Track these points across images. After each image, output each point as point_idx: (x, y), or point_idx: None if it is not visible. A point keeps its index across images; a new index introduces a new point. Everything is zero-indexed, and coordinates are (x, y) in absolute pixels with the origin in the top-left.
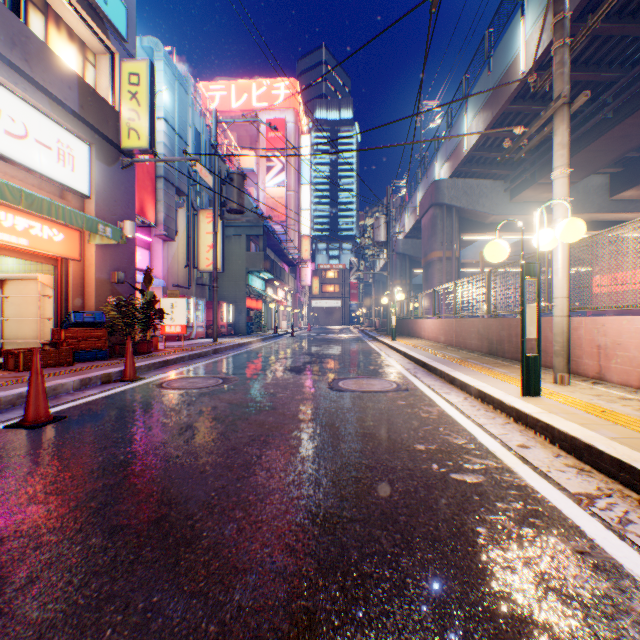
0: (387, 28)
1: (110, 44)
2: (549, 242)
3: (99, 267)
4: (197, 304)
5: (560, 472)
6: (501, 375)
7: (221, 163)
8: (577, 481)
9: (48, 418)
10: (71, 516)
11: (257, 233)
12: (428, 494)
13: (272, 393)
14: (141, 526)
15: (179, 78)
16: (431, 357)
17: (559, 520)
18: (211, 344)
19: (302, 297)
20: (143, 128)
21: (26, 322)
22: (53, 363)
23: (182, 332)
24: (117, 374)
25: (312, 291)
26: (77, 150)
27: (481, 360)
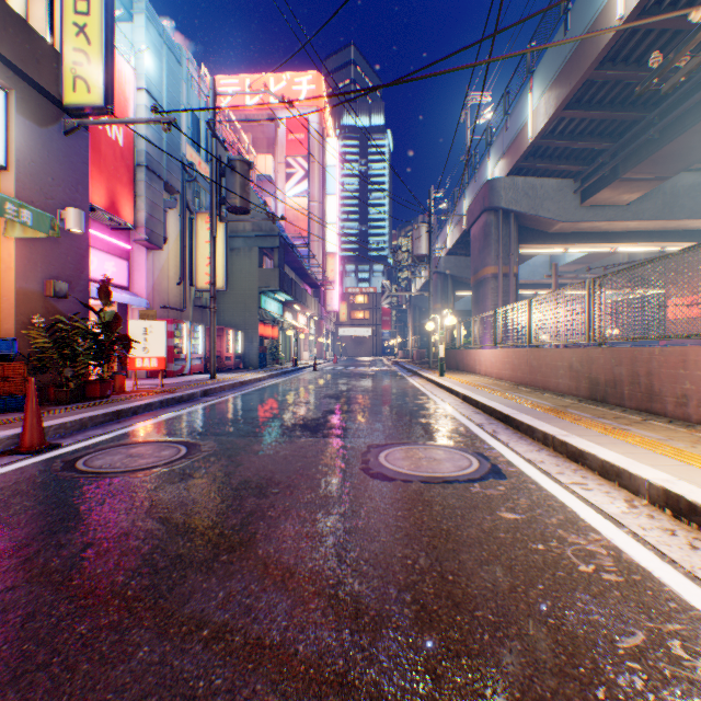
0: None
1: None
2: None
3: (21, 272)
4: (193, 330)
5: None
6: (665, 447)
7: None
8: None
9: None
10: None
11: (271, 245)
12: None
13: (259, 485)
14: None
15: (168, 42)
16: (510, 405)
17: None
18: (204, 382)
19: (327, 324)
20: (94, 76)
21: None
22: None
23: (159, 367)
24: (9, 441)
25: (339, 318)
26: None
27: (589, 411)
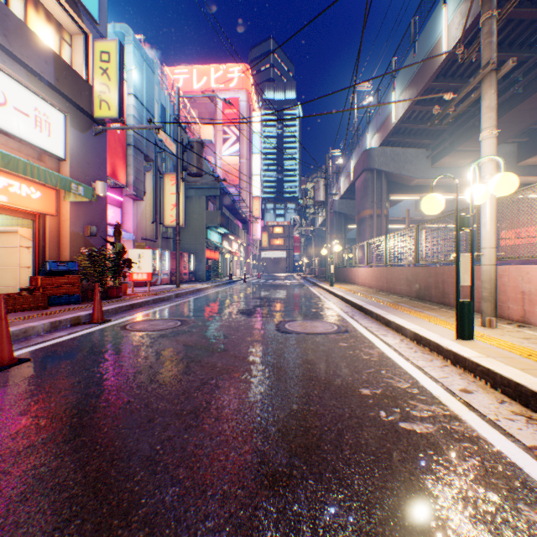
0: (328, 7)
1: (83, 25)
2: (481, 196)
3: (73, 222)
4: (162, 255)
5: (509, 421)
6: (432, 318)
7: (184, 134)
8: (529, 432)
9: (11, 361)
10: (4, 476)
11: (214, 194)
12: (380, 448)
13: (225, 335)
14: (76, 490)
15: (147, 60)
16: (366, 301)
17: (523, 482)
18: (174, 289)
19: (253, 249)
20: (113, 100)
21: (8, 270)
22: (29, 307)
23: (148, 279)
24: (86, 317)
25: (261, 244)
26: (53, 118)
27: (411, 304)
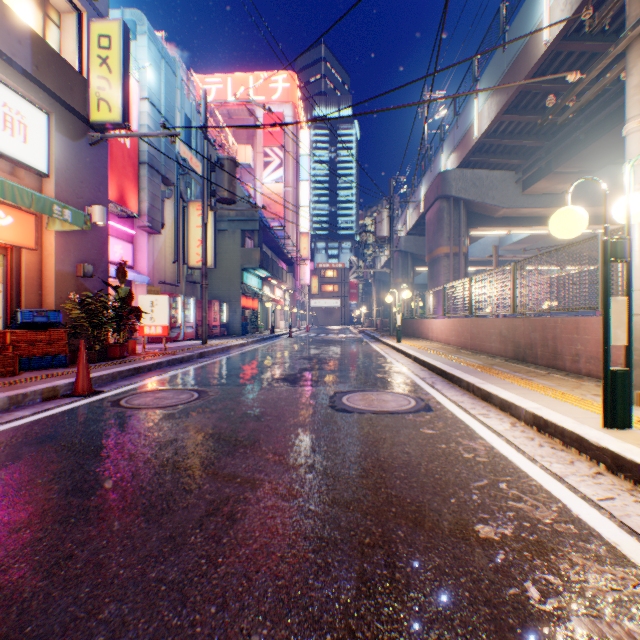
0: None
1: None
2: None
3: (60, 258)
4: (186, 303)
5: None
6: (550, 390)
7: (214, 153)
8: None
9: None
10: None
11: (252, 228)
12: None
13: (256, 415)
14: None
15: (166, 57)
16: (449, 363)
17: None
18: (198, 346)
19: (301, 296)
20: (115, 98)
21: None
22: None
23: (163, 333)
24: (67, 387)
25: (311, 290)
26: (31, 118)
27: (510, 367)
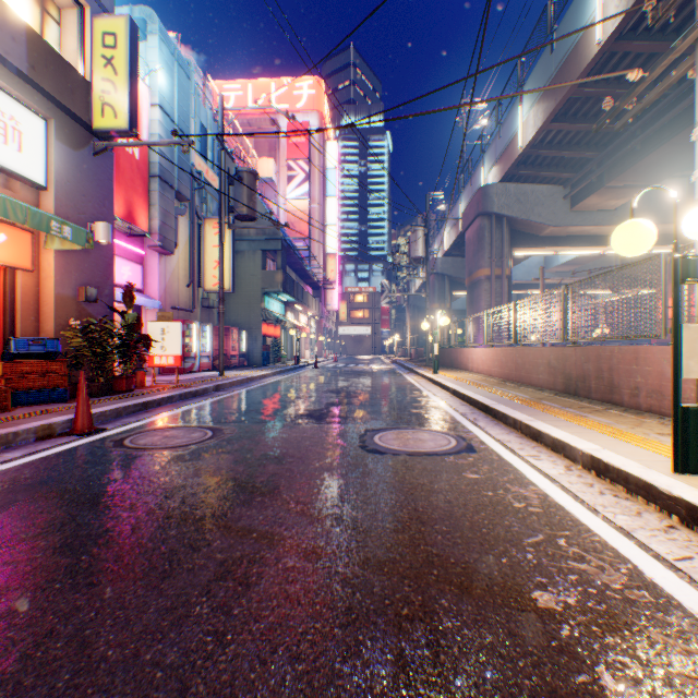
0: None
1: None
2: None
3: (59, 280)
4: (201, 330)
5: None
6: (608, 428)
7: (232, 166)
8: None
9: None
10: None
11: (274, 248)
12: None
13: (277, 457)
14: None
15: (179, 59)
16: (492, 397)
17: None
18: (215, 378)
19: (328, 323)
20: (121, 103)
21: None
22: None
23: (176, 364)
24: (64, 425)
25: (339, 317)
26: (26, 124)
27: (560, 402)
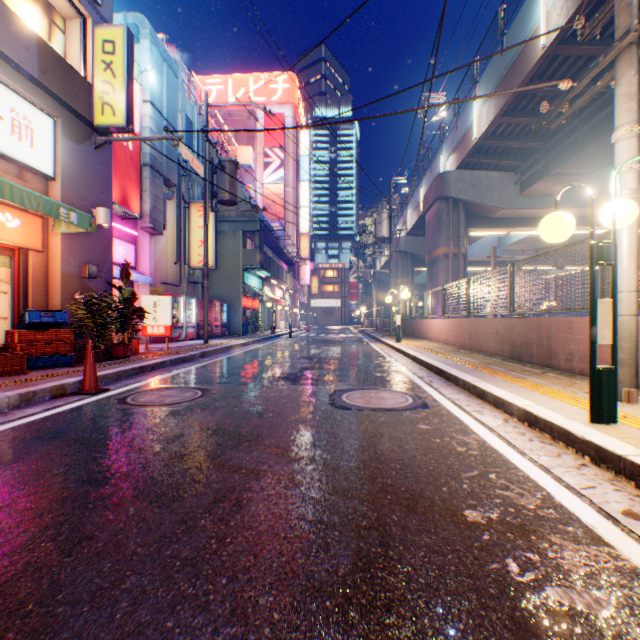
0: None
1: (80, 5)
2: (626, 216)
3: (65, 259)
4: (188, 303)
5: None
6: (542, 388)
7: (215, 155)
8: None
9: None
10: None
11: (253, 228)
12: None
13: (259, 412)
14: None
15: (167, 60)
16: (446, 362)
17: None
18: (200, 346)
19: (301, 296)
20: (119, 102)
21: None
22: None
23: (166, 333)
24: (74, 385)
25: (311, 290)
26: (37, 123)
27: (506, 366)
